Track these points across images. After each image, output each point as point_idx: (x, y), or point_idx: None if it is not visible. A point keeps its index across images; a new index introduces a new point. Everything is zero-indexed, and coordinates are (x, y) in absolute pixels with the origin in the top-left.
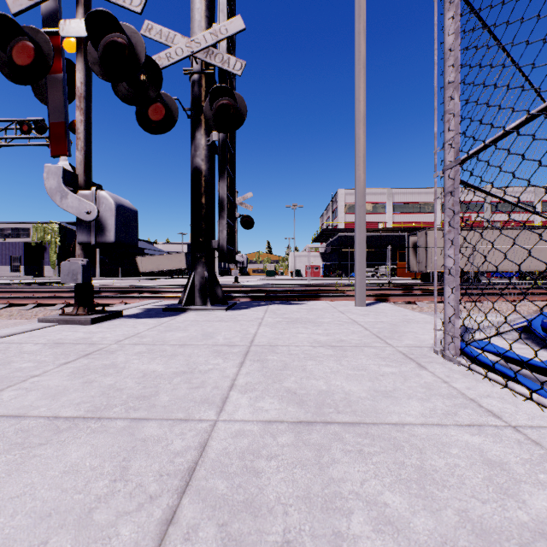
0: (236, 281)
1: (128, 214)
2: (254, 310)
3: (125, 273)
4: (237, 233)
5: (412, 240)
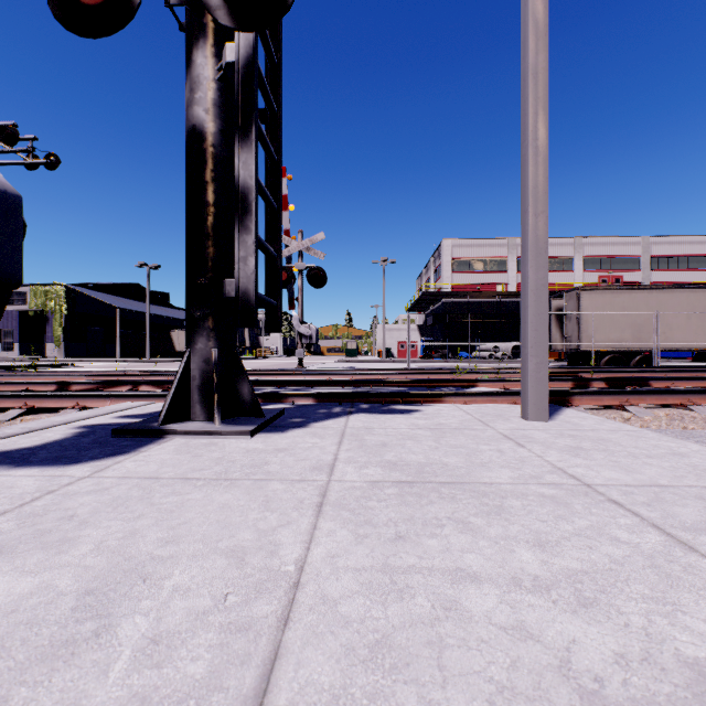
0: (300, 364)
1: None
2: (316, 433)
3: (156, 353)
4: (301, 293)
5: (554, 305)
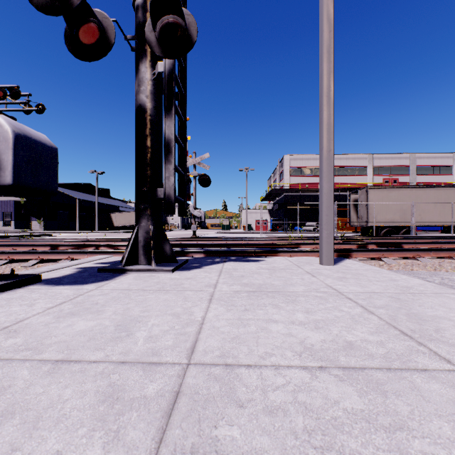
0: (194, 234)
1: (39, 149)
2: (206, 271)
3: (101, 227)
4: (195, 191)
5: (352, 198)
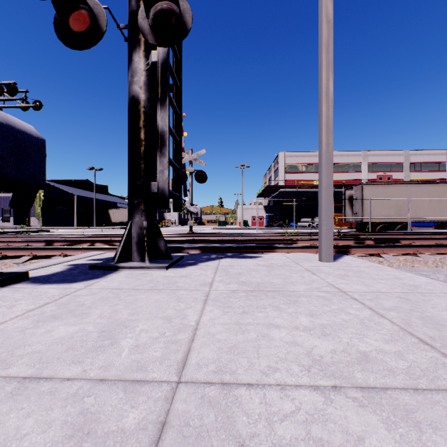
0: (190, 230)
1: (24, 140)
2: (202, 268)
3: (99, 223)
4: (191, 187)
5: (348, 194)
